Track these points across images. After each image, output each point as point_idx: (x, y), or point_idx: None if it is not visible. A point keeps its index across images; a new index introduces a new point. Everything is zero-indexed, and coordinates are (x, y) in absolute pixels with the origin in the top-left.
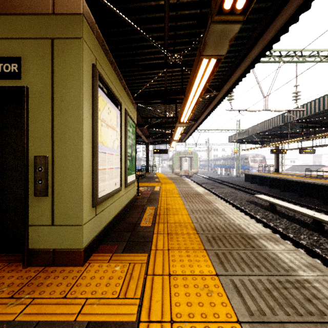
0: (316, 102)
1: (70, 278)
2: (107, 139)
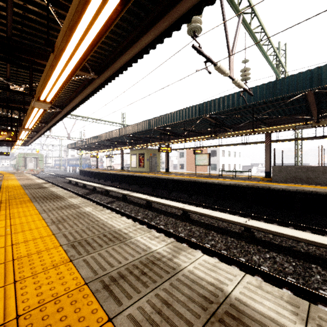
0: (92, 138)
1: None
2: None
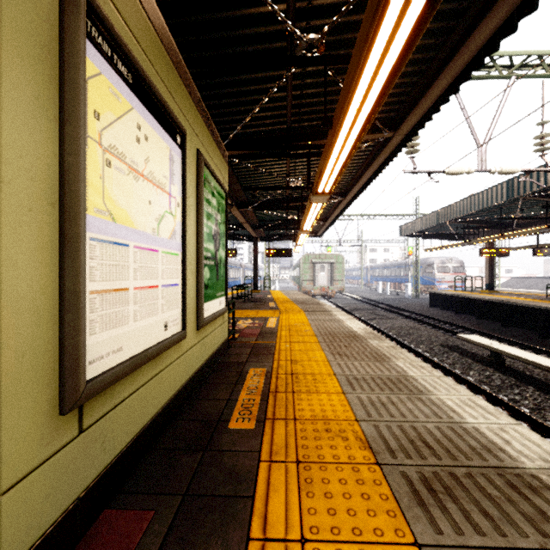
0: None
1: None
2: (133, 208)
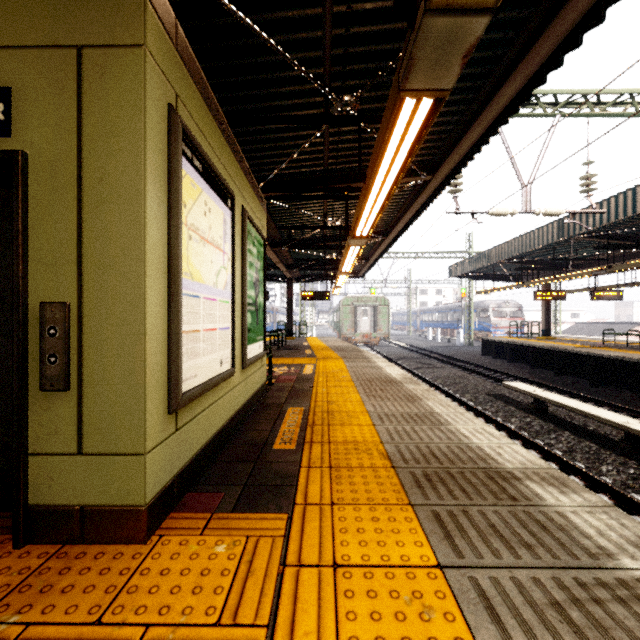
0: (629, 197)
1: (115, 573)
2: (202, 268)
